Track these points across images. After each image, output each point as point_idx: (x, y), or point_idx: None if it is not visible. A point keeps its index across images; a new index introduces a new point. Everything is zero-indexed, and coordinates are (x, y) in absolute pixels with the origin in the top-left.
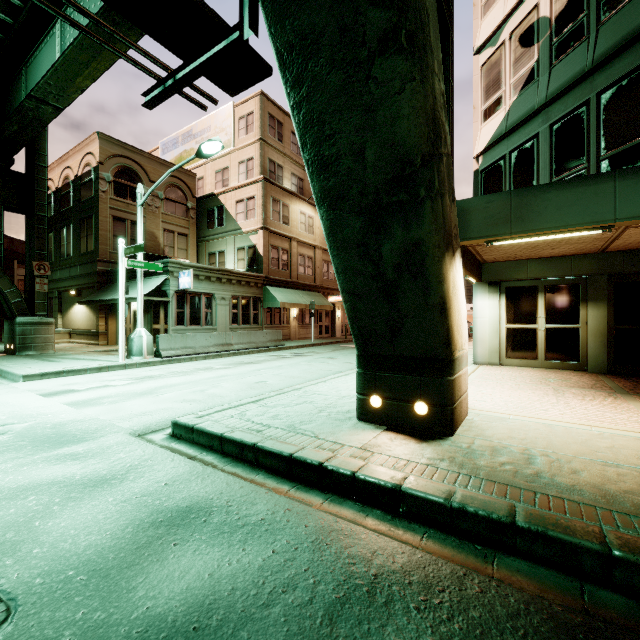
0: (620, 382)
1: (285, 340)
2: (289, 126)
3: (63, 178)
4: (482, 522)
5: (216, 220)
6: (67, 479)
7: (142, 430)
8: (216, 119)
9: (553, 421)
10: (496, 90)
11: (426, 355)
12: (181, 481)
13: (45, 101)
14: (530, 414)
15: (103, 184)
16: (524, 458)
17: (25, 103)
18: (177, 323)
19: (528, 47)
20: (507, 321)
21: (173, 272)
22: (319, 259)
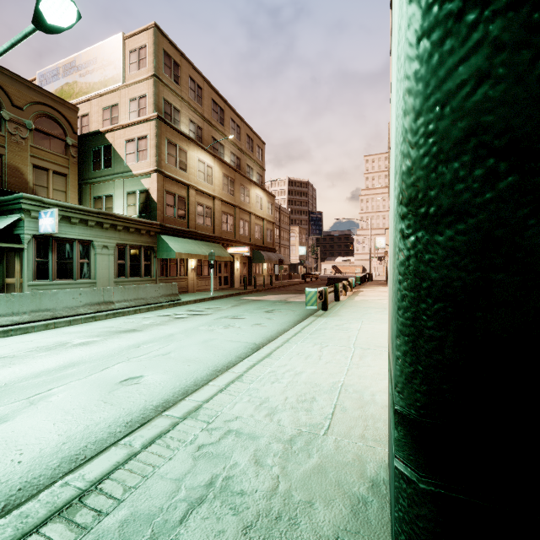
0: None
1: (182, 293)
2: (187, 70)
3: None
4: None
5: (102, 161)
6: None
7: None
8: (103, 50)
9: None
10: None
11: None
12: None
13: None
14: None
15: None
16: None
17: None
18: (37, 276)
19: None
20: None
21: (29, 211)
22: (218, 210)
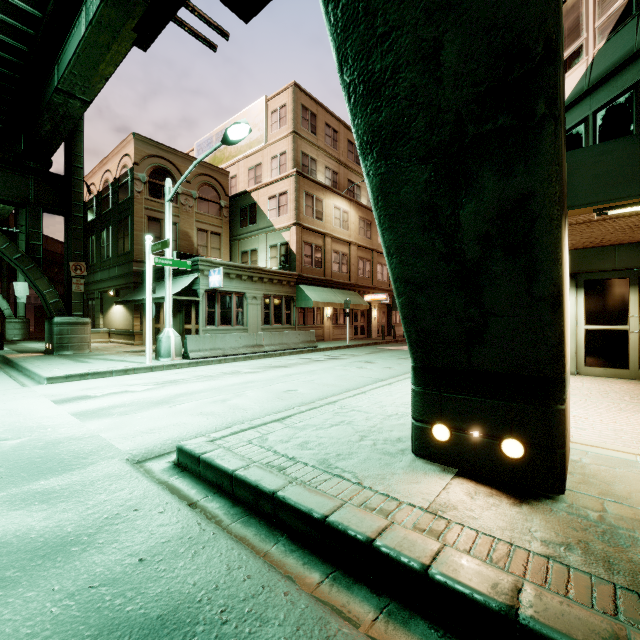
0: None
1: (319, 341)
2: (323, 117)
3: (103, 182)
4: None
5: (248, 218)
6: (17, 539)
7: (143, 455)
8: (249, 115)
9: None
10: (574, 39)
11: (521, 371)
12: (164, 555)
13: (72, 94)
14: None
15: (138, 185)
16: None
17: (54, 98)
18: (208, 323)
19: None
20: (586, 321)
21: (203, 270)
22: (354, 256)
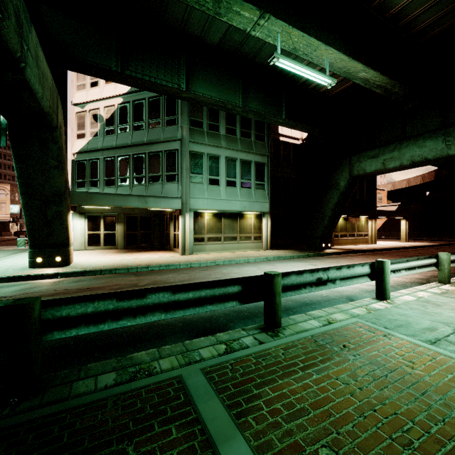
0: (126, 250)
1: None
2: None
3: None
4: (80, 273)
5: None
6: None
7: None
8: None
9: (100, 260)
10: (83, 129)
11: (60, 242)
12: None
13: None
14: (94, 259)
15: None
16: (90, 265)
17: None
18: None
19: (96, 122)
20: (88, 230)
21: None
22: None
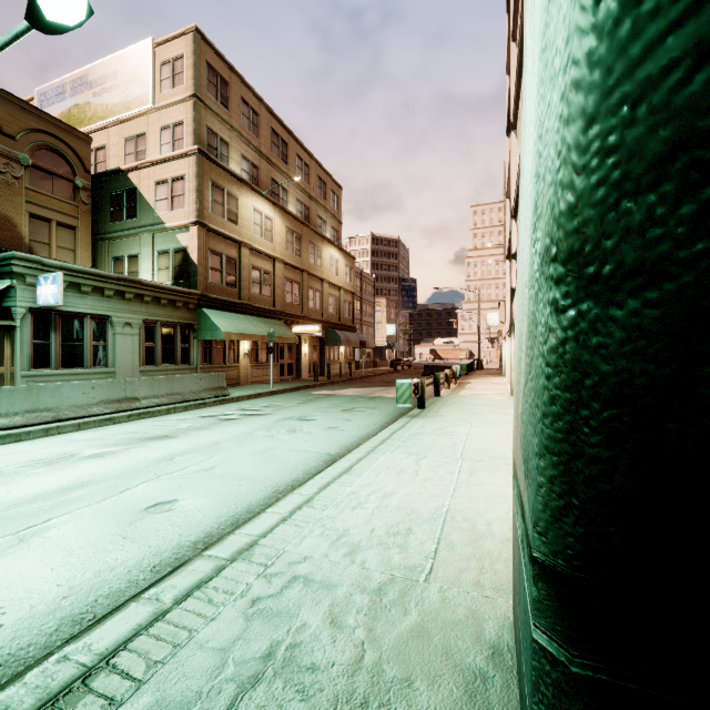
0: None
1: (232, 385)
2: (238, 89)
3: None
4: None
5: (124, 209)
6: None
7: None
8: (125, 61)
9: None
10: None
11: None
12: None
13: None
14: None
15: None
16: None
17: None
18: (34, 364)
19: None
20: None
21: (24, 276)
22: (280, 276)
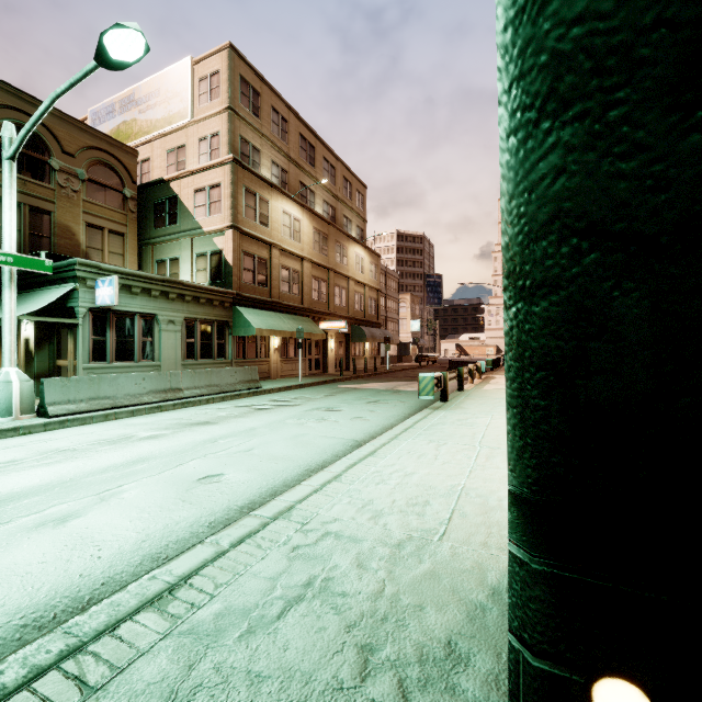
0: None
1: (263, 379)
2: (269, 99)
3: None
4: None
5: (166, 216)
6: None
7: None
8: (167, 80)
9: None
10: None
11: None
12: None
13: None
14: None
15: None
16: None
17: None
18: (93, 358)
19: None
20: None
21: (85, 279)
22: (308, 274)
